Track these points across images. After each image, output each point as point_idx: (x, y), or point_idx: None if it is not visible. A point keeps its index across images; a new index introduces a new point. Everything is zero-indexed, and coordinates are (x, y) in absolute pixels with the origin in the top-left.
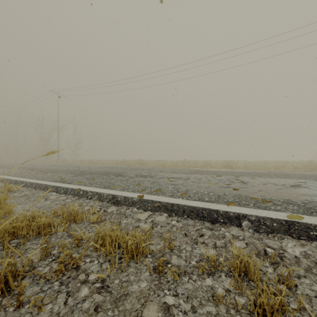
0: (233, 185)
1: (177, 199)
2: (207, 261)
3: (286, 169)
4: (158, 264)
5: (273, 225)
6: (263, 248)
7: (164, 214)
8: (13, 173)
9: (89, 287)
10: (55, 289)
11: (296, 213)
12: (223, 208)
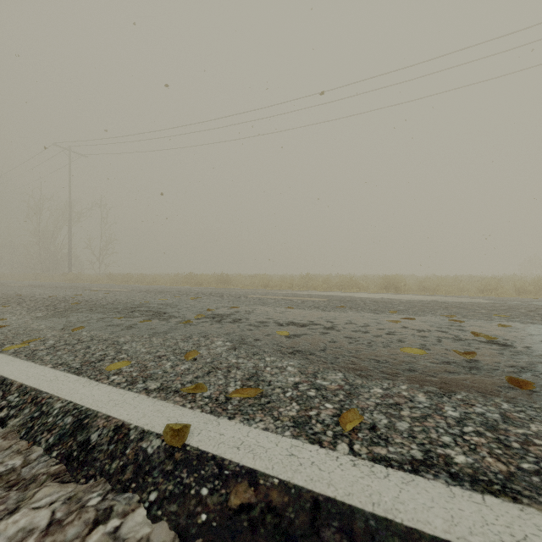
0: (483, 358)
1: (328, 455)
2: None
3: (505, 292)
4: None
5: None
6: None
7: None
8: None
9: None
10: None
11: None
12: None
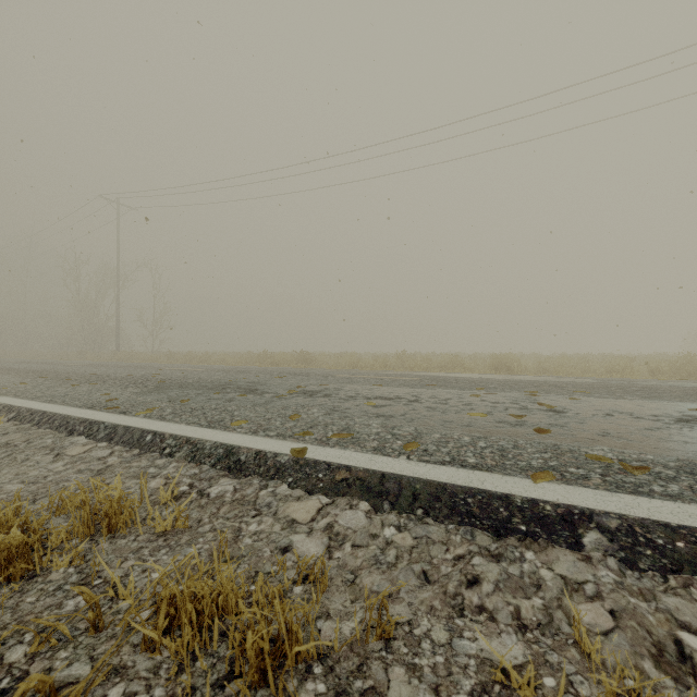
0: (532, 420)
1: (393, 459)
2: (507, 691)
3: (634, 373)
4: None
5: (675, 547)
6: (670, 633)
7: (361, 505)
8: None
9: None
10: None
11: None
12: (521, 489)
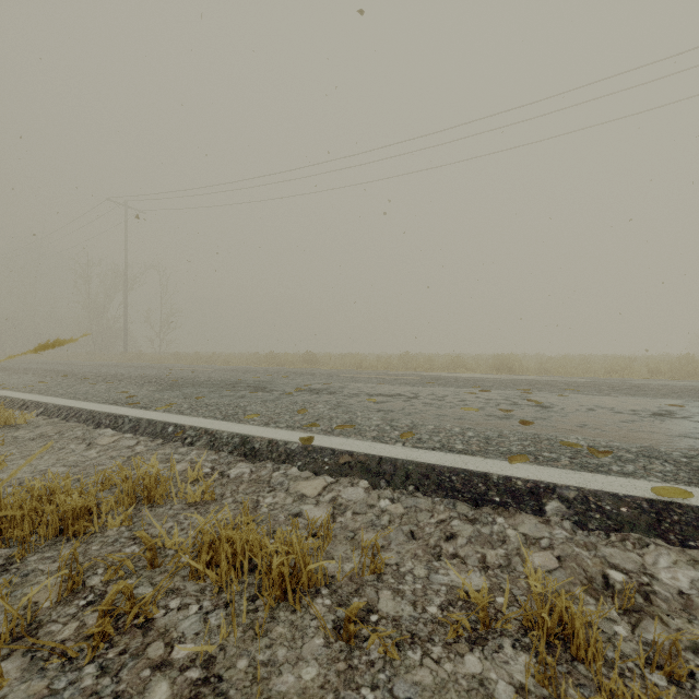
0: (519, 414)
1: (390, 446)
2: (467, 605)
3: (633, 373)
4: (347, 618)
5: (619, 512)
6: (601, 570)
7: (361, 483)
8: (19, 383)
9: (172, 679)
10: (86, 685)
11: (673, 482)
12: (498, 468)
